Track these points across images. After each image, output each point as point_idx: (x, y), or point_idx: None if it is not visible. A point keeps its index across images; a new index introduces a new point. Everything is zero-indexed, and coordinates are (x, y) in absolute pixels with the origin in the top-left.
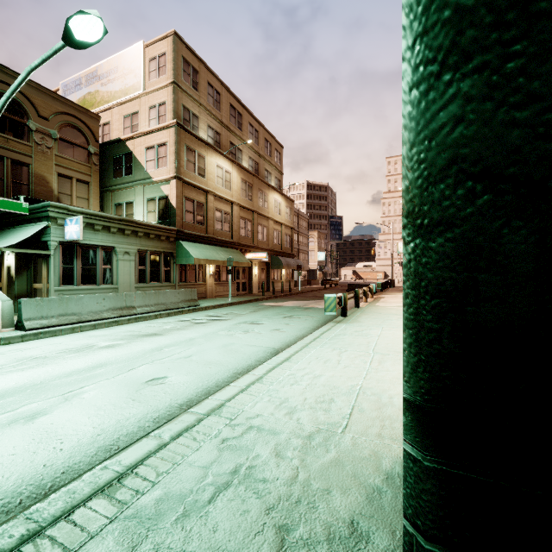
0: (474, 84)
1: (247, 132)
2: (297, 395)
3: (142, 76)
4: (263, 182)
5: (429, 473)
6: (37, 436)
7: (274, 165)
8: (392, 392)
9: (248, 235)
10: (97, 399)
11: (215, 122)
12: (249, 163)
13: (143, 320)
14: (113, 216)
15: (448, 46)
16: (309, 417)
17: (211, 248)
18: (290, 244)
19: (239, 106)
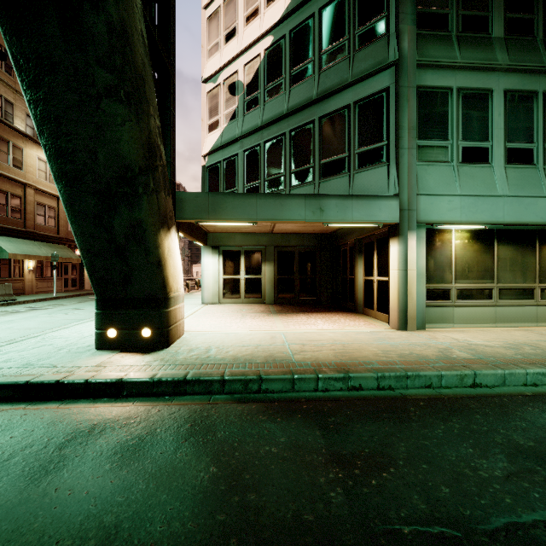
0: (81, 239)
1: None
2: (88, 329)
3: None
4: None
5: (98, 314)
6: None
7: None
8: None
9: None
10: None
11: None
12: None
13: None
14: None
15: (76, 234)
16: (89, 333)
17: (31, 243)
18: None
19: None
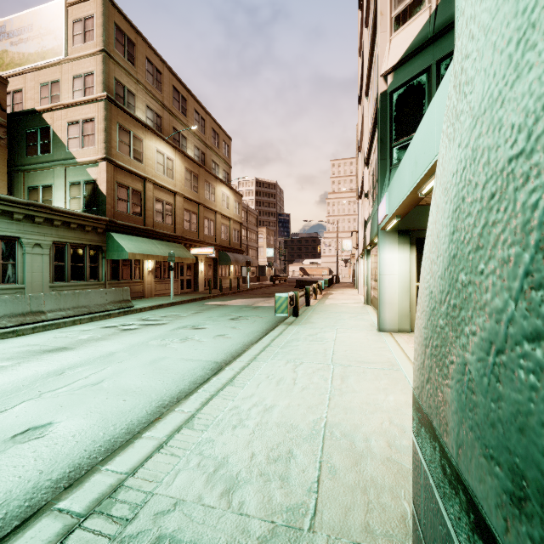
0: None
1: (192, 119)
2: (242, 448)
3: (64, 39)
4: (210, 173)
5: None
6: None
7: (222, 157)
8: (367, 429)
9: (194, 228)
10: None
11: (155, 104)
12: (195, 152)
13: (55, 328)
14: (17, 200)
15: None
16: (258, 498)
17: (150, 242)
18: (238, 240)
19: (183, 90)
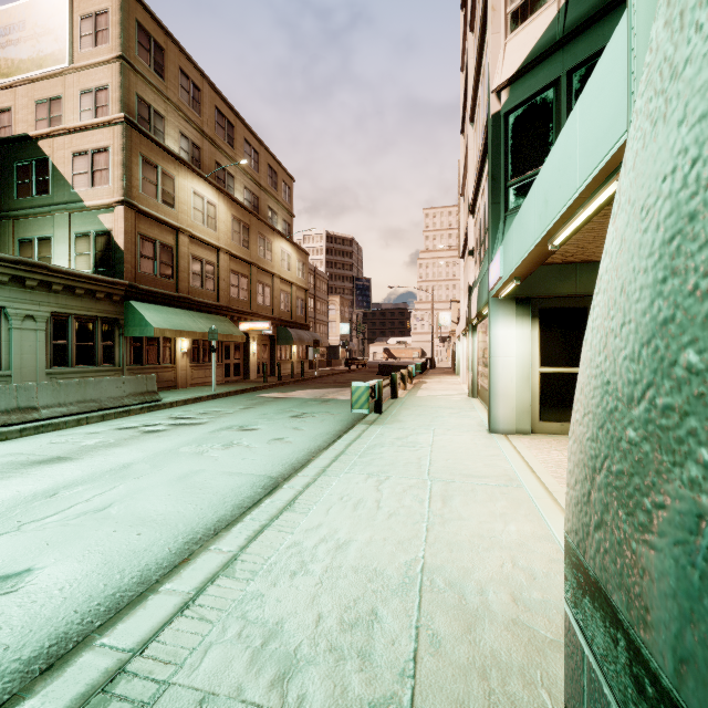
0: None
1: (241, 151)
2: (303, 607)
3: (68, 41)
4: (265, 224)
5: None
6: None
7: (282, 202)
8: (481, 575)
9: (243, 296)
10: None
11: (191, 130)
12: (245, 196)
13: (52, 429)
14: (1, 255)
15: None
16: (326, 689)
17: (184, 314)
18: (303, 311)
19: (230, 113)
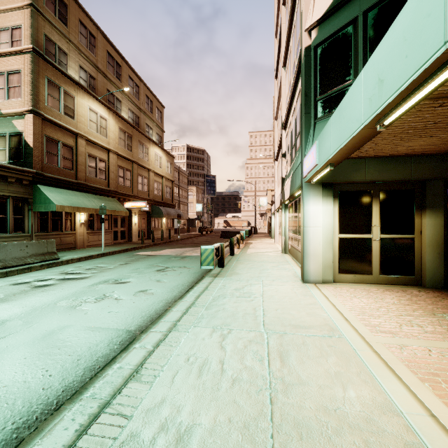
0: None
1: (126, 84)
2: None
3: None
4: (143, 135)
5: None
6: None
7: (155, 121)
8: None
9: (128, 184)
10: None
11: (88, 65)
12: (129, 115)
13: None
14: None
15: None
16: None
17: (82, 195)
18: (170, 195)
19: (118, 56)
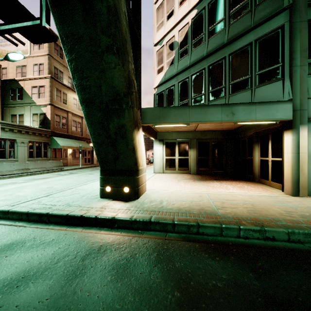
0: (93, 136)
1: None
2: (96, 186)
3: (29, 47)
4: None
5: (101, 178)
6: (17, 196)
7: None
8: None
9: None
10: (30, 191)
11: None
12: None
13: (34, 175)
14: (15, 124)
15: (90, 133)
16: (96, 188)
17: (70, 140)
18: None
19: None
